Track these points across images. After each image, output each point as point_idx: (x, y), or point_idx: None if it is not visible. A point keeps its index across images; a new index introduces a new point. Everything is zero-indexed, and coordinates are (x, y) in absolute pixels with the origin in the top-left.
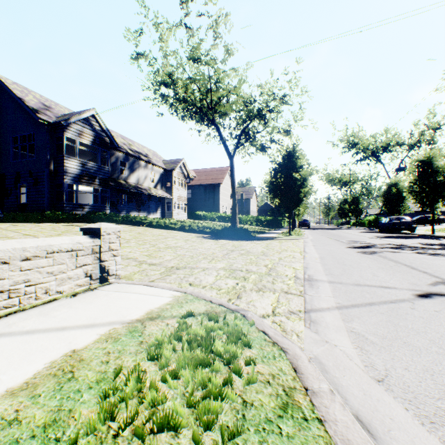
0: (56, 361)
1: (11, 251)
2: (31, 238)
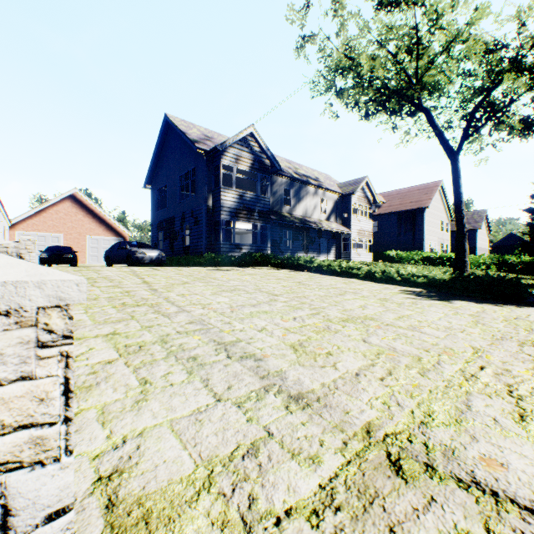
0: None
1: None
2: (141, 288)
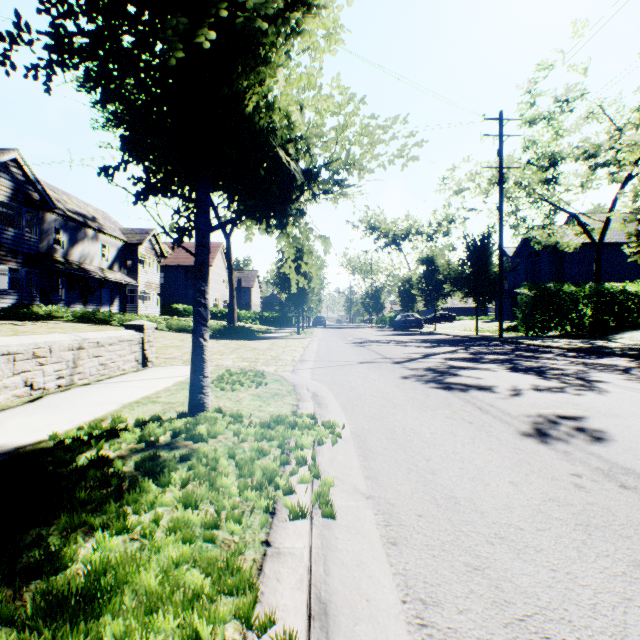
0: (177, 382)
1: (106, 339)
2: None
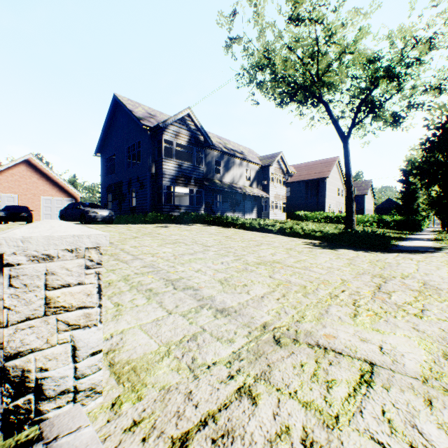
0: None
1: None
2: None
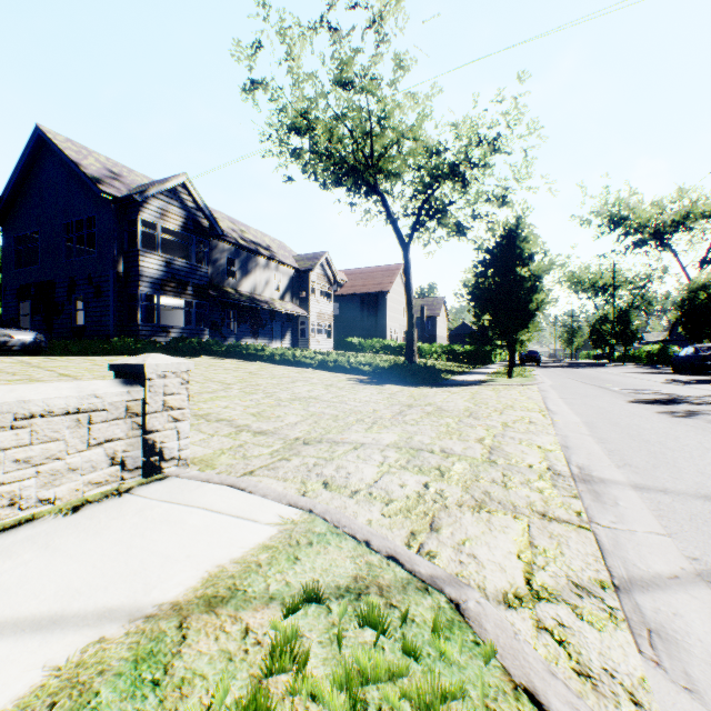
0: None
1: None
2: (68, 380)
